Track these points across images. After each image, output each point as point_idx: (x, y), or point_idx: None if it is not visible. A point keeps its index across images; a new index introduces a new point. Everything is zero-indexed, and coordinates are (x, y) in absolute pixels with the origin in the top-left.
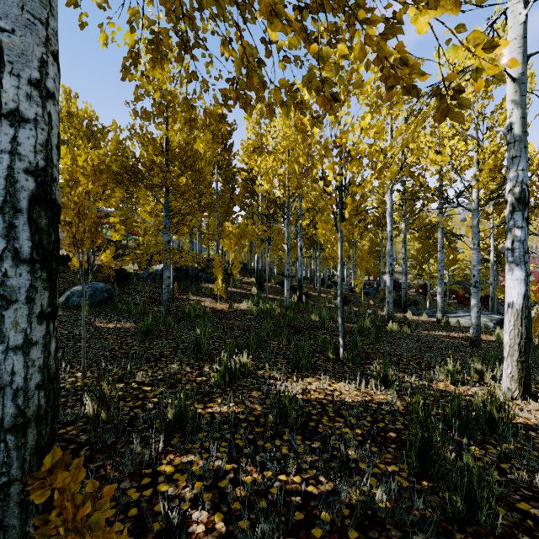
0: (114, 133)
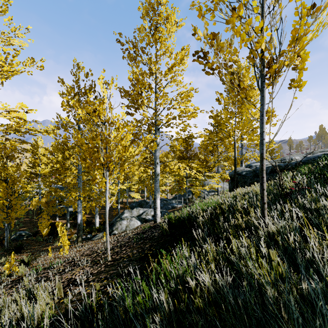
0: None
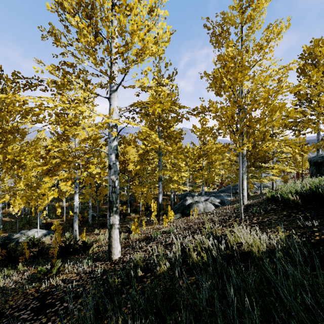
0: None
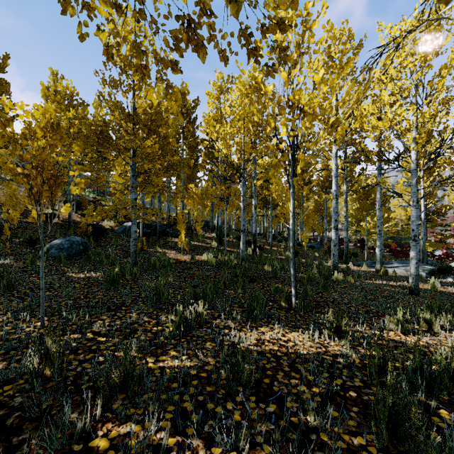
0: (96, 110)
